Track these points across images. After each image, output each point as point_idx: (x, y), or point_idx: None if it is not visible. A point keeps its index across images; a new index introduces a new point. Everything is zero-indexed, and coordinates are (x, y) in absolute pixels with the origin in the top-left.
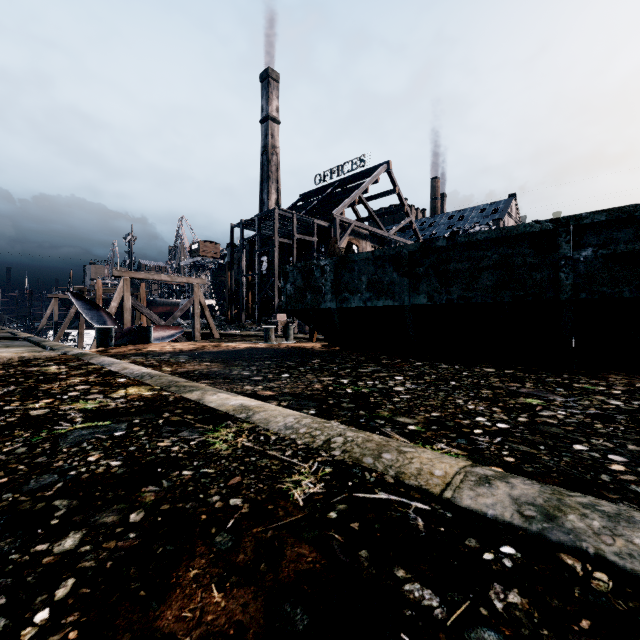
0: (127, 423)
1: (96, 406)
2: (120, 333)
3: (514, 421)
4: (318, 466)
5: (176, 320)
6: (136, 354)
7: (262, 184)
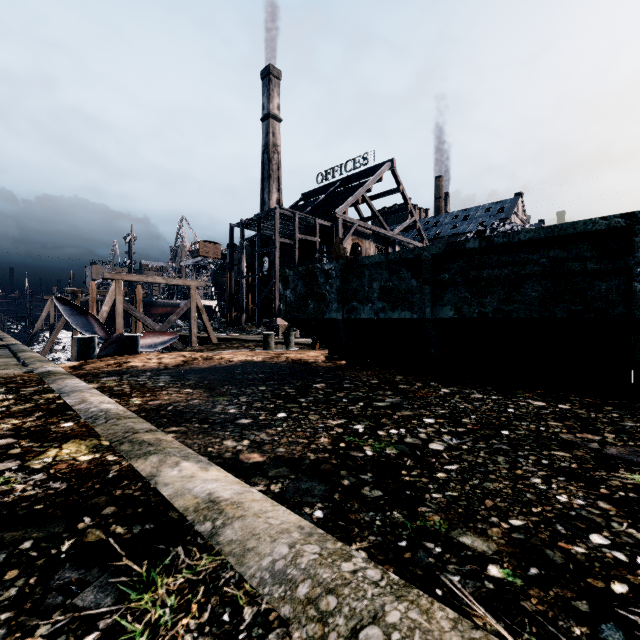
0: (6, 553)
1: None
2: (108, 340)
3: None
4: None
5: (175, 322)
6: (112, 373)
7: (263, 183)
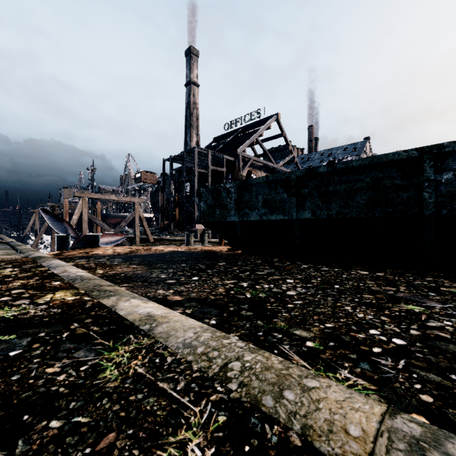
0: (31, 337)
1: (15, 314)
2: (78, 239)
3: (408, 335)
4: (210, 411)
5: (124, 228)
6: (82, 257)
7: (186, 130)
